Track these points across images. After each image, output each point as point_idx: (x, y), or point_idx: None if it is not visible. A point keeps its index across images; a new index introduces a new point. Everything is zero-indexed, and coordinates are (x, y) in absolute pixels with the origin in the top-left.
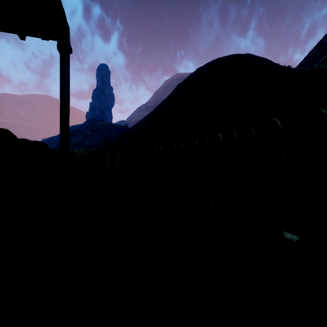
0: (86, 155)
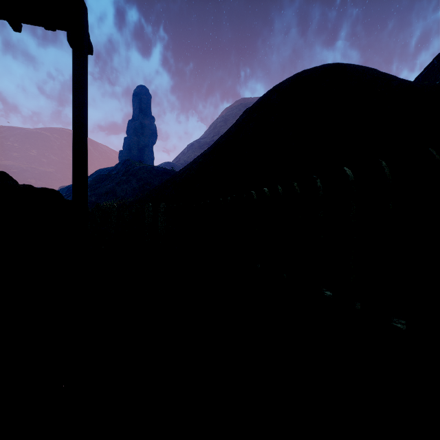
0: (114, 207)
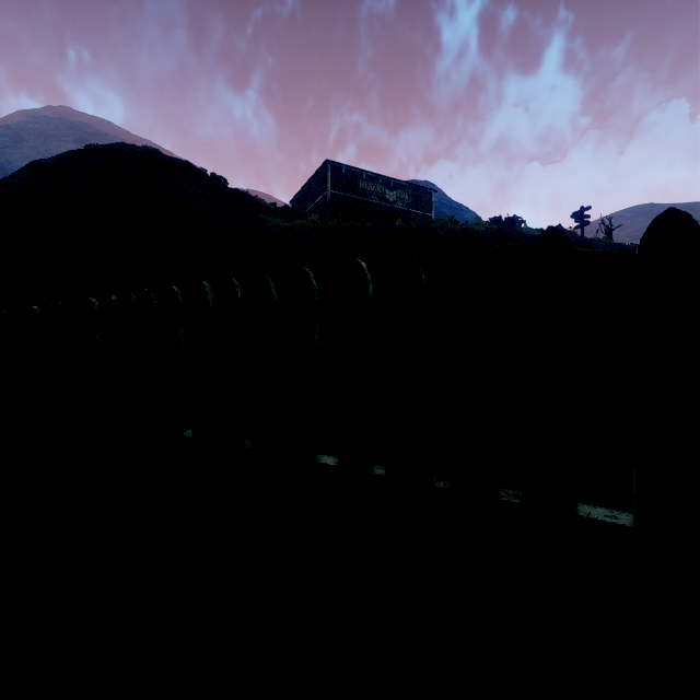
0: None
